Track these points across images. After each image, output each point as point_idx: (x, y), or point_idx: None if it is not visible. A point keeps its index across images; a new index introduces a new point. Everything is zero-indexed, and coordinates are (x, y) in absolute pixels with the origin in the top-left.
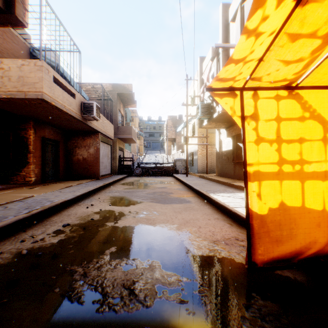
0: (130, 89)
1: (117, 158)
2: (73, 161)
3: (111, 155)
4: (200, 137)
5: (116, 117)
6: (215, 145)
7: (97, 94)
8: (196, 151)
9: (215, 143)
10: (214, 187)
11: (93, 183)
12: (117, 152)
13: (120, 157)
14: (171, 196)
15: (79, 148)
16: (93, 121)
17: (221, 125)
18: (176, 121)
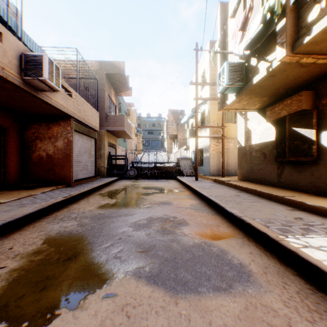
0: (122, 68)
1: (106, 155)
2: (32, 160)
3: (95, 152)
4: (214, 127)
5: (104, 104)
6: (232, 139)
7: (80, 74)
8: (207, 147)
9: (232, 136)
10: (265, 209)
11: (50, 196)
12: (106, 149)
13: (109, 155)
14: (186, 234)
15: (41, 141)
16: (54, 96)
17: (255, 104)
18: (178, 115)
